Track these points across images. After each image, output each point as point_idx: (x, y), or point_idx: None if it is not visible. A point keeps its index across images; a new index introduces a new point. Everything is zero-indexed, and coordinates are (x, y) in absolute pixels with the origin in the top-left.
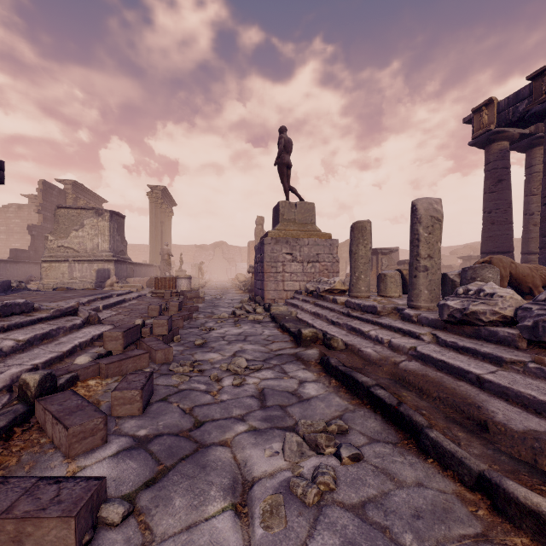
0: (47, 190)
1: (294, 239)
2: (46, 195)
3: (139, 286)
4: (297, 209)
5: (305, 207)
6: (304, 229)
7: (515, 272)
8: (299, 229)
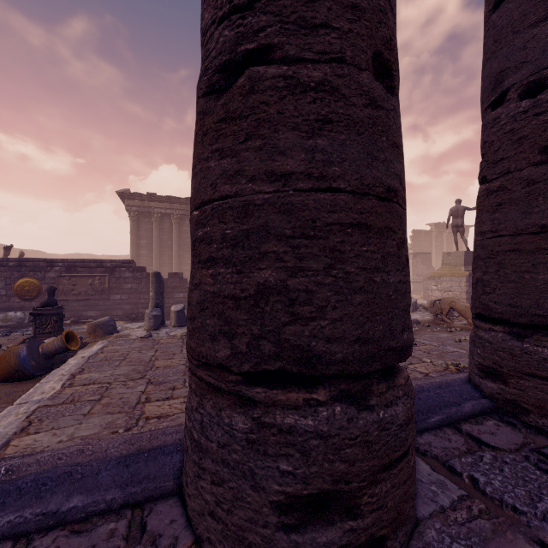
0: (416, 235)
1: (438, 277)
2: (415, 238)
3: (419, 297)
4: (451, 256)
5: (457, 255)
6: (452, 270)
7: (455, 307)
8: (449, 269)
